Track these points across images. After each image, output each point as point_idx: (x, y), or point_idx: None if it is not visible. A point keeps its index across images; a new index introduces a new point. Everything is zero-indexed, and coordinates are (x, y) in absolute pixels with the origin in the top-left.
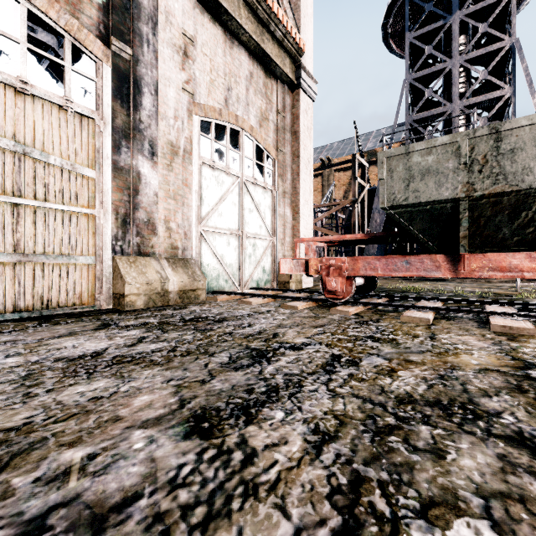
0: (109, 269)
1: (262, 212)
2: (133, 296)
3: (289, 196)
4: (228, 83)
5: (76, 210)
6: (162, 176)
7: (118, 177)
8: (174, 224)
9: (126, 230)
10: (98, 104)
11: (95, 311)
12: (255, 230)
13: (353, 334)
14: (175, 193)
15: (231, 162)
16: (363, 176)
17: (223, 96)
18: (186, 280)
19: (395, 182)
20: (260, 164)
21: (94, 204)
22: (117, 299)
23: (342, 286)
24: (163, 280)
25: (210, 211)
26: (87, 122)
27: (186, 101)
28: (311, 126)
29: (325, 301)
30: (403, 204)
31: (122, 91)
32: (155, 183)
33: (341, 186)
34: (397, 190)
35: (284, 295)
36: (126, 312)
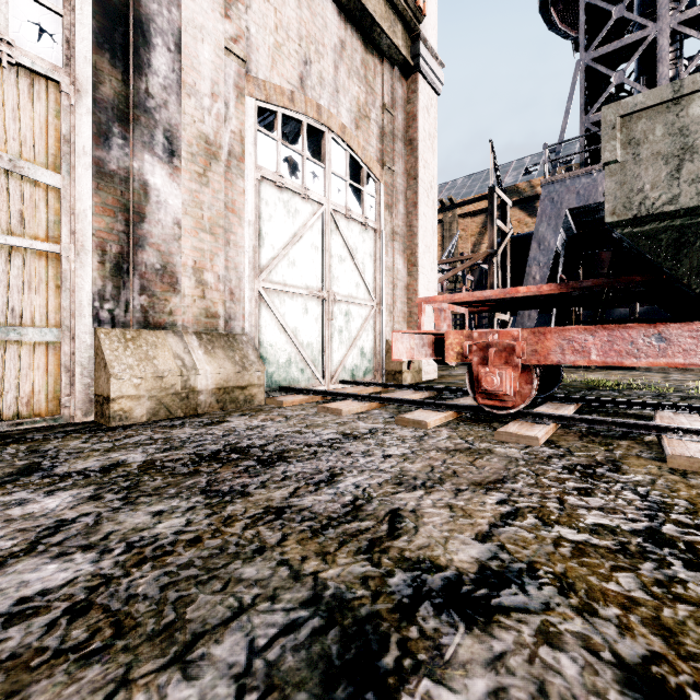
0: (87, 351)
1: (360, 262)
2: (127, 401)
3: (401, 239)
4: (304, 52)
5: (21, 244)
6: (188, 192)
7: (105, 188)
8: (211, 275)
9: (120, 283)
10: (66, 55)
11: (53, 430)
12: (349, 291)
13: (600, 522)
14: (213, 222)
15: (310, 181)
16: (505, 218)
17: (296, 72)
18: (229, 371)
19: (645, 165)
20: (357, 187)
21: (58, 235)
22: (100, 405)
23: (512, 383)
24: (186, 370)
25: (275, 257)
26: (45, 87)
27: (233, 71)
28: (434, 132)
29: (476, 410)
30: (664, 212)
31: (114, 38)
32: (176, 204)
33: (468, 237)
34: (649, 182)
35: (396, 395)
36: (105, 432)
